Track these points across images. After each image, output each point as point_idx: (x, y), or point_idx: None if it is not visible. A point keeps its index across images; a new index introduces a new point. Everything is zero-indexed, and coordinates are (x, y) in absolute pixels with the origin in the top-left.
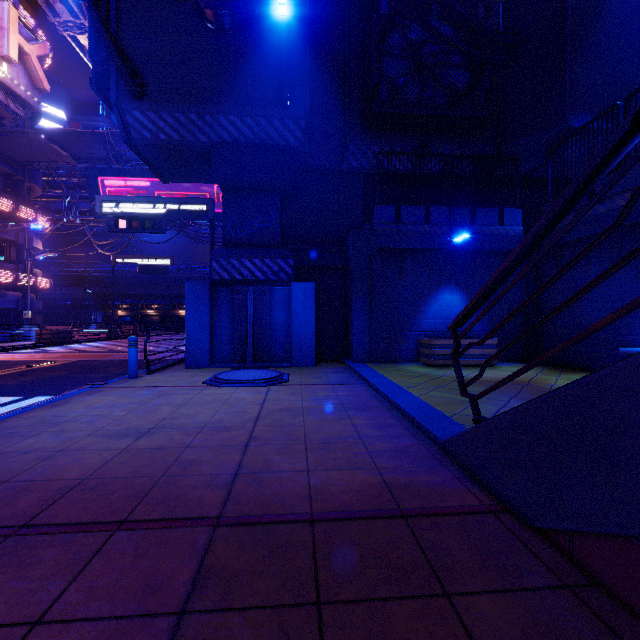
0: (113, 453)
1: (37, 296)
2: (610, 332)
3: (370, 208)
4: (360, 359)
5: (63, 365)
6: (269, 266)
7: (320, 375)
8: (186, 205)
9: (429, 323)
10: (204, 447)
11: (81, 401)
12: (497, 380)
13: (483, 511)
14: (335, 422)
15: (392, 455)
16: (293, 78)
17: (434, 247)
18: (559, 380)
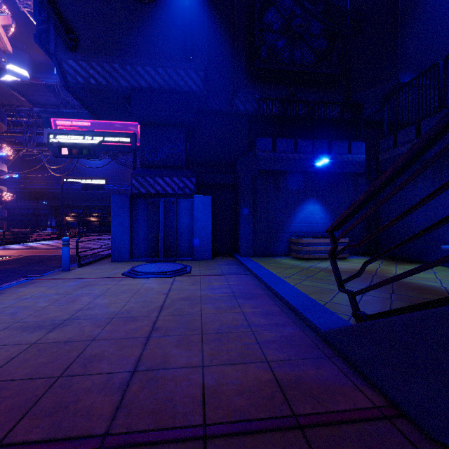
0: (21, 348)
1: (3, 206)
2: (433, 233)
3: (253, 141)
4: (246, 254)
5: (15, 259)
6: (176, 183)
7: (215, 267)
8: (114, 137)
9: (297, 227)
10: (109, 340)
11: (14, 292)
12: (352, 270)
13: (378, 416)
14: (228, 310)
15: (279, 345)
16: (195, 39)
17: (301, 170)
18: (398, 270)
